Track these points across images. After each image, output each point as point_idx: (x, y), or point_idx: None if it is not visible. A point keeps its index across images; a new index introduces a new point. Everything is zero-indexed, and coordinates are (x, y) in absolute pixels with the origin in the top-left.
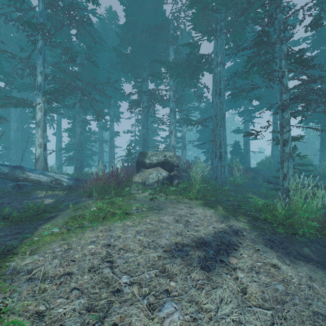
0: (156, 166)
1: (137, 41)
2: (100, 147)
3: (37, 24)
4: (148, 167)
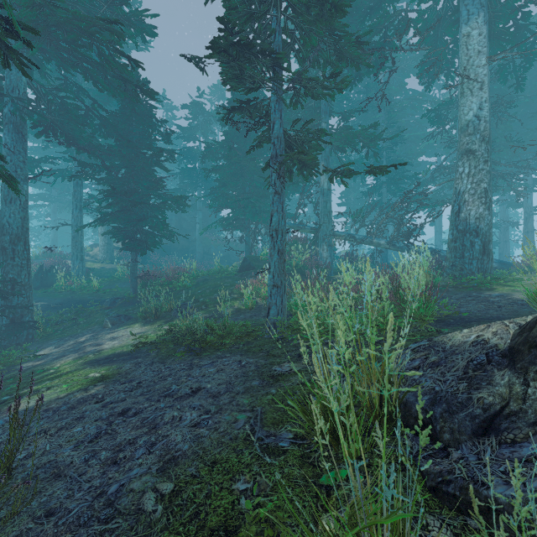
0: None
1: None
2: (503, 235)
3: None
4: None
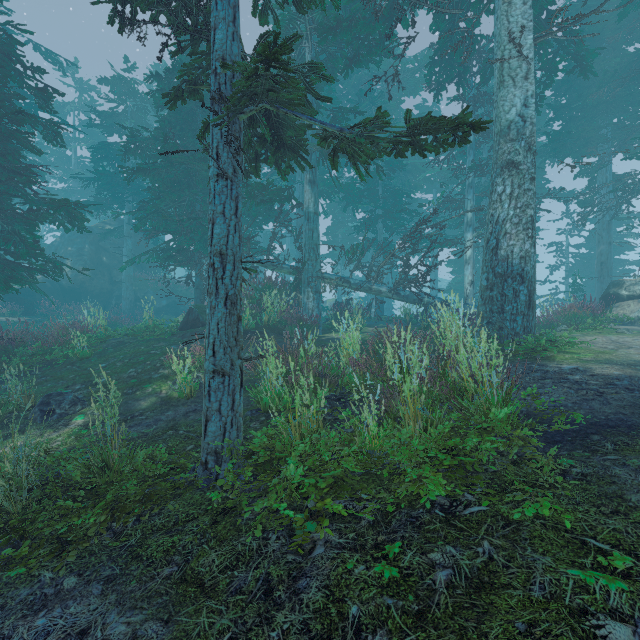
0: None
1: (589, 101)
2: None
3: (480, 165)
4: (626, 301)
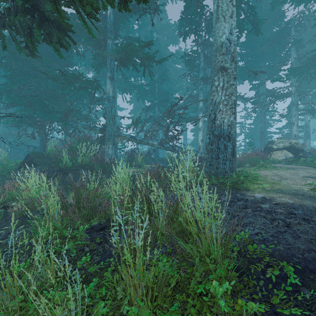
0: (283, 150)
1: (256, 52)
2: None
3: (206, 78)
4: (276, 151)
